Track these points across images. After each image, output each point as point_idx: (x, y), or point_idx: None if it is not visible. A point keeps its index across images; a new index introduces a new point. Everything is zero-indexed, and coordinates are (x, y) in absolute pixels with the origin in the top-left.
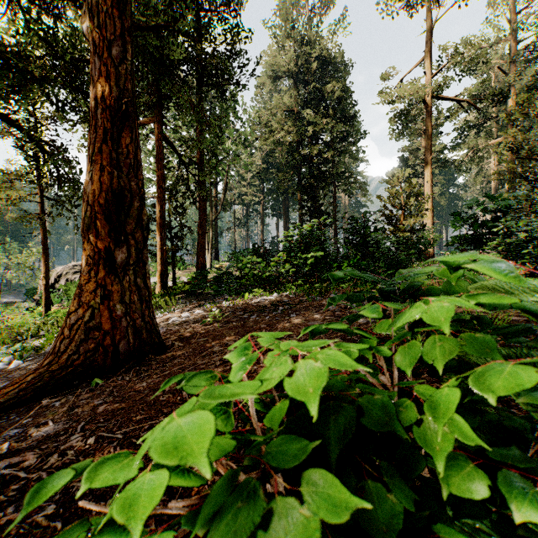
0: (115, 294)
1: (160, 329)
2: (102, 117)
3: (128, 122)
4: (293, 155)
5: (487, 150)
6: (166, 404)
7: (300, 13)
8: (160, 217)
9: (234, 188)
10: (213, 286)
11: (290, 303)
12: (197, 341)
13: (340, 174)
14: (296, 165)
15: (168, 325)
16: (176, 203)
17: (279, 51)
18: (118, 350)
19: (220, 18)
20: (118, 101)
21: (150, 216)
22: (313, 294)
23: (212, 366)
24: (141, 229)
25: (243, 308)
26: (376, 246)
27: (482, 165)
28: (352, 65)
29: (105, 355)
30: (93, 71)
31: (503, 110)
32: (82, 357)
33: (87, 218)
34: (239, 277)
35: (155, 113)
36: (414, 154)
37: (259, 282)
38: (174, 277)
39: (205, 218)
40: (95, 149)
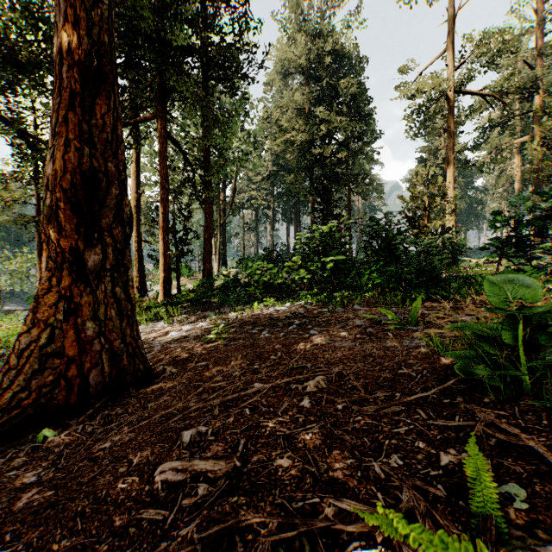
0: (85, 308)
1: (155, 346)
2: (68, 76)
3: (103, 85)
4: (305, 155)
5: (511, 150)
6: (124, 503)
7: (312, 6)
8: (163, 220)
9: (243, 192)
10: (220, 294)
11: (307, 316)
12: (195, 367)
13: (354, 176)
14: (308, 166)
15: (165, 341)
16: (180, 206)
17: (290, 46)
18: (87, 383)
19: (228, 6)
20: (90, 56)
21: (152, 219)
22: (333, 304)
23: (208, 414)
24: (121, 223)
25: (252, 320)
26: (404, 250)
27: (505, 166)
28: (367, 60)
29: (69, 390)
30: (57, 16)
31: (528, 108)
32: (35, 395)
33: (46, 207)
34: (248, 285)
35: (158, 108)
36: (432, 154)
37: (270, 290)
38: (178, 285)
39: (212, 221)
40: (58, 117)
